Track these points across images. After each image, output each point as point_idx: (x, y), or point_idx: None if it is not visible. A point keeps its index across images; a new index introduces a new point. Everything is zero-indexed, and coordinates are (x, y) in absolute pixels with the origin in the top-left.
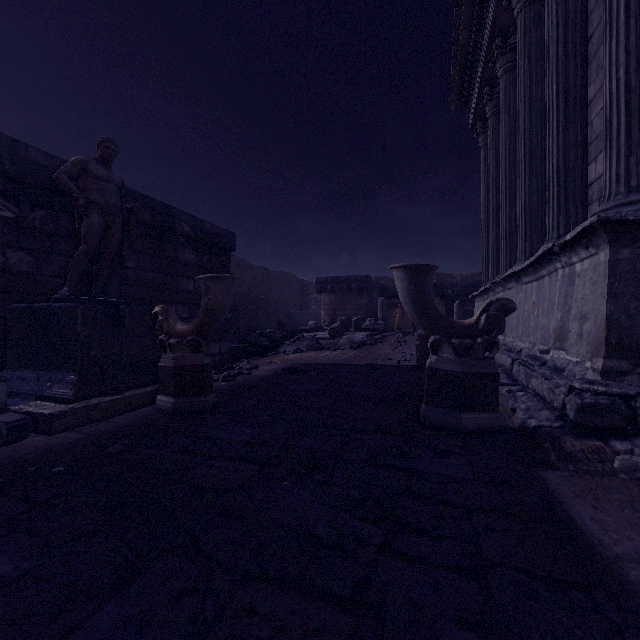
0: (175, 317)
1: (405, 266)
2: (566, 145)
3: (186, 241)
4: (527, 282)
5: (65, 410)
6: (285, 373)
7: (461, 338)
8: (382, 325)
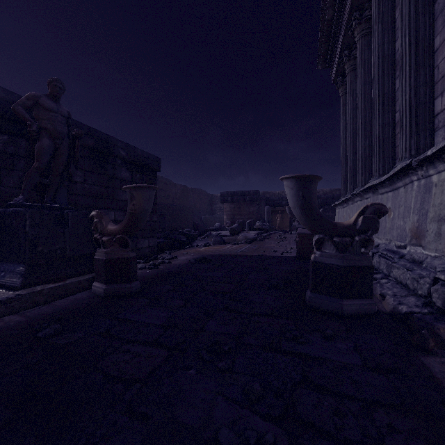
0: (107, 219)
1: (294, 176)
2: (417, 84)
3: (122, 163)
4: (383, 193)
5: (11, 296)
6: (197, 262)
7: (341, 237)
8: (268, 226)
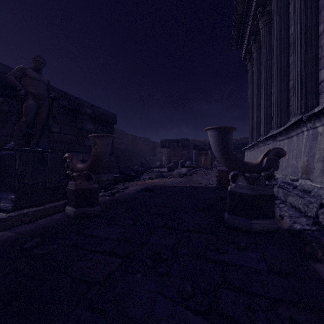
0: (76, 160)
1: (216, 128)
2: (306, 60)
3: (88, 118)
4: (280, 140)
5: (4, 217)
6: (143, 191)
7: (251, 173)
8: (195, 164)
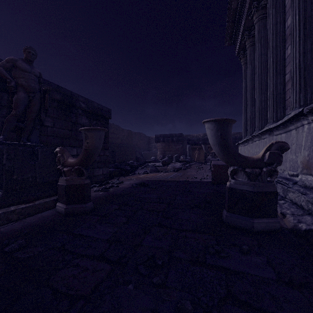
0: (68, 154)
1: (214, 120)
2: (305, 51)
3: (83, 112)
4: (277, 134)
5: None
6: (137, 186)
7: (252, 168)
8: (189, 159)
